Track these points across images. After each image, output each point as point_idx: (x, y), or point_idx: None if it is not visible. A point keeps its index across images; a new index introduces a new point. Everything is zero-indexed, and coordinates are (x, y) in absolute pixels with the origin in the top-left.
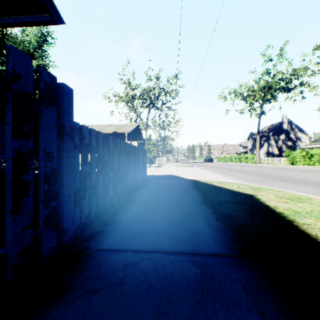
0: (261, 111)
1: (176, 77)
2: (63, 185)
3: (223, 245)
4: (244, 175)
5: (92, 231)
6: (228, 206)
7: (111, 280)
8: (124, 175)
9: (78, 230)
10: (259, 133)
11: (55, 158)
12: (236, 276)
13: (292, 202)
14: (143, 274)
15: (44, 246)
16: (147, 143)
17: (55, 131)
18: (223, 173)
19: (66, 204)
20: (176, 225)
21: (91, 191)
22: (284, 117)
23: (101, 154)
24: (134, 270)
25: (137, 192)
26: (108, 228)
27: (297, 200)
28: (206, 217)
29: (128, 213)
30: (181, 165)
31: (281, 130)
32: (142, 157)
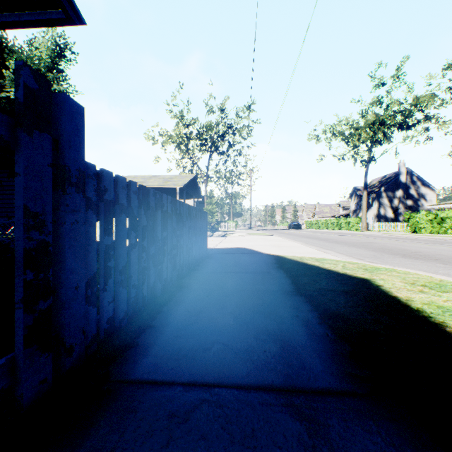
0: (370, 156)
1: (249, 109)
2: (65, 271)
3: (339, 371)
4: (349, 248)
5: (118, 344)
6: (334, 299)
7: (143, 451)
8: (172, 250)
9: (93, 343)
10: (366, 188)
11: (47, 224)
12: (374, 441)
13: (432, 292)
14: (202, 437)
15: (25, 381)
16: (208, 202)
17: (47, 176)
18: (318, 245)
19: (70, 303)
20: (255, 333)
21: (118, 278)
22: (402, 166)
23: (135, 218)
24: (186, 428)
25: (193, 275)
26: (144, 338)
27: (439, 288)
28: (303, 317)
29: (179, 310)
30: (256, 234)
31: (398, 184)
32: (200, 222)
